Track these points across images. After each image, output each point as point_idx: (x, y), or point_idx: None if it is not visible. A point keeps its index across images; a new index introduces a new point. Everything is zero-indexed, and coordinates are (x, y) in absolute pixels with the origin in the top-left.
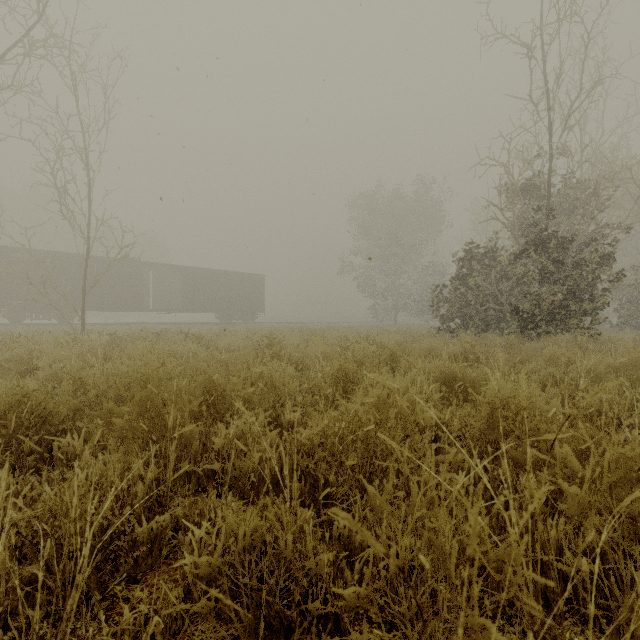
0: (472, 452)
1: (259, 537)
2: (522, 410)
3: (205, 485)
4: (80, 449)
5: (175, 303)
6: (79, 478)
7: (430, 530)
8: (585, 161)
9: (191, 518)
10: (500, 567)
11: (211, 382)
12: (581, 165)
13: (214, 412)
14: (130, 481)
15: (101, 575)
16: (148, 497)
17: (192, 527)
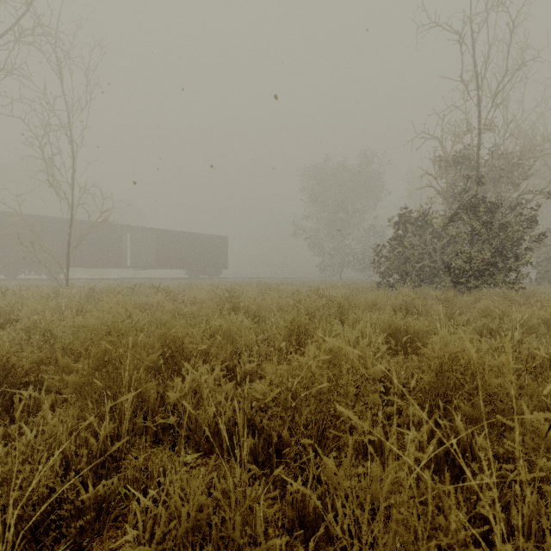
0: (422, 405)
1: (204, 517)
2: (471, 364)
3: (161, 438)
4: (42, 401)
5: (150, 261)
6: (27, 438)
7: (398, 522)
8: (510, 135)
9: (140, 480)
10: (465, 542)
11: (170, 335)
12: (506, 138)
13: (173, 364)
14: (77, 442)
15: (41, 546)
16: (102, 453)
17: (138, 495)
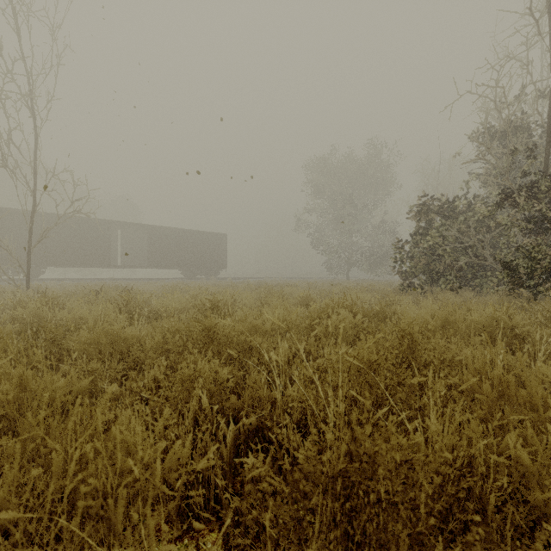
0: None
1: None
2: None
3: None
4: None
5: (142, 260)
6: None
7: None
8: None
9: None
10: None
11: None
12: None
13: None
14: None
15: None
16: None
17: None
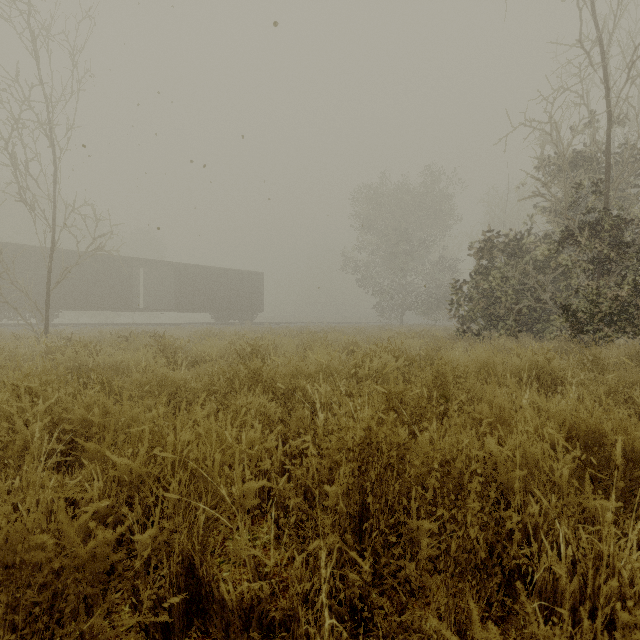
0: None
1: None
2: None
3: None
4: None
5: (168, 302)
6: None
7: None
8: None
9: None
10: None
11: None
12: None
13: None
14: None
15: None
16: None
17: None
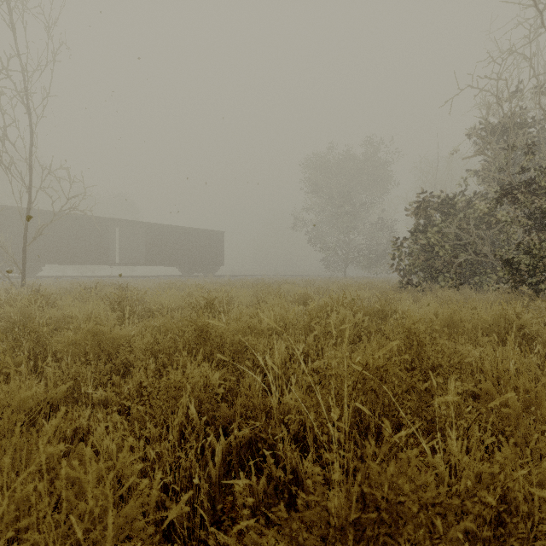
0: None
1: None
2: None
3: None
4: None
5: (140, 257)
6: None
7: None
8: None
9: None
10: None
11: None
12: None
13: None
14: None
15: None
16: None
17: None
